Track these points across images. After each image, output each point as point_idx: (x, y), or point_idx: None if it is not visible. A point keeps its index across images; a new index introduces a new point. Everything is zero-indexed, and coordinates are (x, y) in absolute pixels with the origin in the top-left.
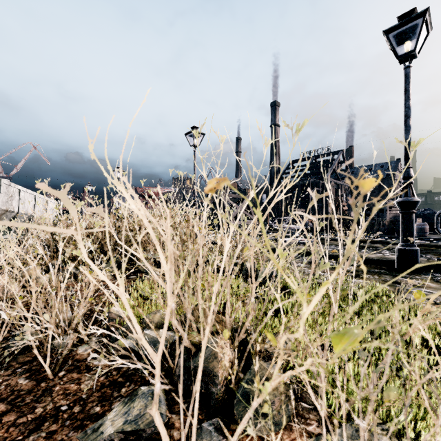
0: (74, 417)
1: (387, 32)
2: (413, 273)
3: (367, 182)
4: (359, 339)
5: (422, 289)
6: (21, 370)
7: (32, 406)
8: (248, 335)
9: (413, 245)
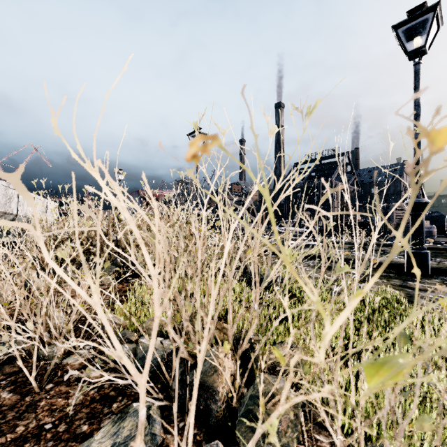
0: (58, 438)
1: (396, 27)
2: (423, 277)
3: (443, 132)
4: (405, 371)
5: (434, 293)
6: (6, 382)
7: (12, 424)
8: (252, 344)
9: (423, 248)
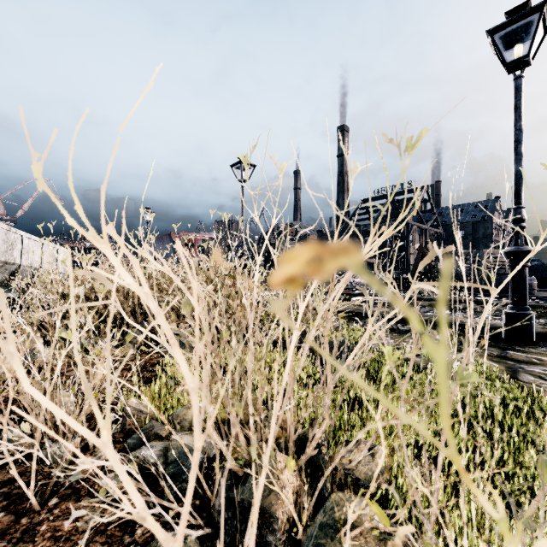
0: None
1: (492, 32)
2: (526, 344)
3: None
4: None
5: (542, 367)
6: None
7: None
8: (319, 446)
9: (526, 308)
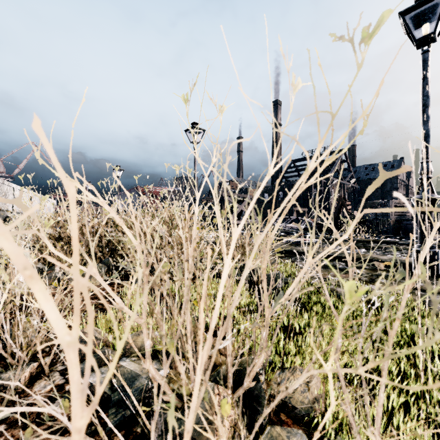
0: None
1: (403, 14)
2: (432, 277)
3: None
4: None
5: None
6: None
7: None
8: (256, 375)
9: (433, 247)
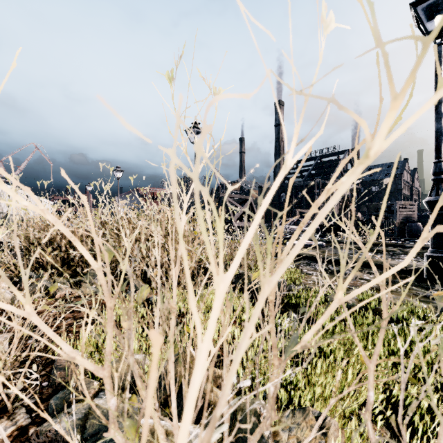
0: None
1: (415, 5)
2: None
3: None
4: None
5: None
6: None
7: None
8: None
9: None
